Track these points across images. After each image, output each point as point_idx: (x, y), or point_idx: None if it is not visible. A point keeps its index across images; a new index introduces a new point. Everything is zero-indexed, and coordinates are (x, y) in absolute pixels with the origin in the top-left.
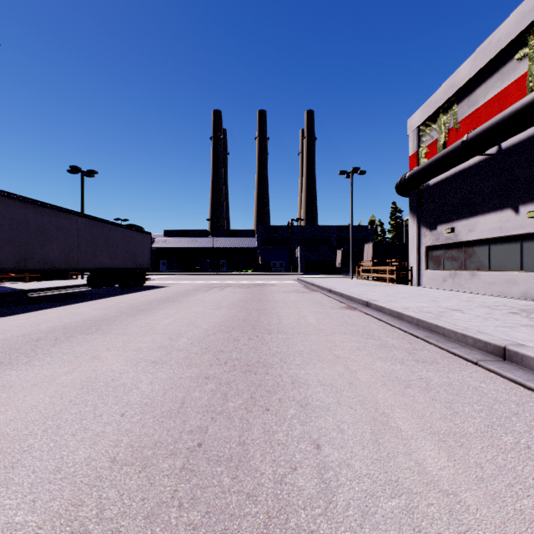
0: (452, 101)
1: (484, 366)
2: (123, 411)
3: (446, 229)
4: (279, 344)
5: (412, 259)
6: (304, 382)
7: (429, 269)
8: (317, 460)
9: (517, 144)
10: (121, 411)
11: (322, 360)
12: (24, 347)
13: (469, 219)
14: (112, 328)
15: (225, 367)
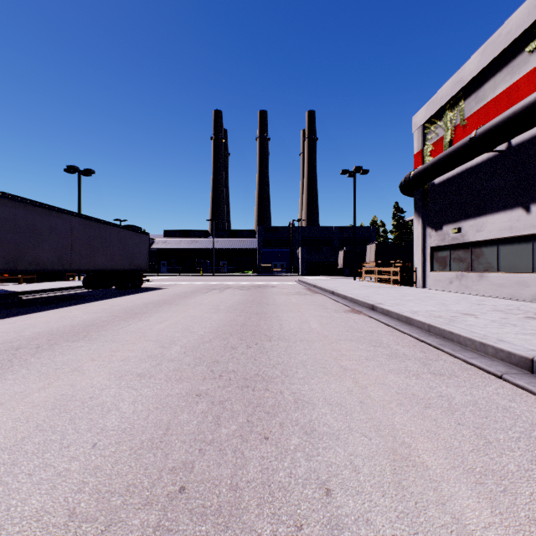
0: (459, 97)
1: (510, 381)
2: (95, 440)
3: (453, 229)
4: (280, 353)
5: (417, 260)
6: (309, 401)
7: (434, 271)
8: (328, 514)
9: (528, 140)
10: (93, 440)
11: (328, 373)
12: (1, 357)
13: (477, 219)
14: (101, 334)
15: (220, 381)
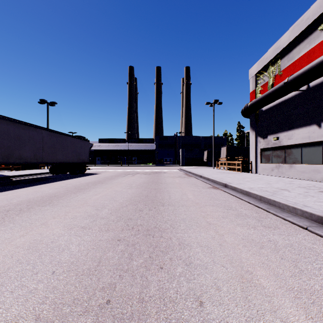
0: (277, 57)
1: (312, 231)
2: (54, 269)
3: (274, 137)
4: (170, 213)
5: (252, 156)
6: (188, 244)
7: (262, 163)
8: (201, 318)
9: (320, 84)
10: (53, 269)
11: (199, 226)
12: None
13: (288, 132)
14: (59, 202)
15: (132, 231)
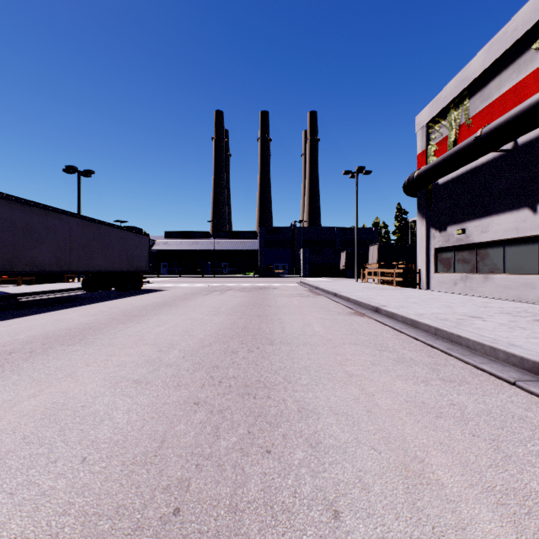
0: (463, 96)
1: (524, 388)
2: (85, 454)
3: (457, 229)
4: (283, 357)
5: (420, 261)
6: (313, 410)
7: (438, 272)
8: None
9: (535, 139)
10: (83, 454)
11: (332, 379)
12: None
13: (482, 220)
14: (97, 337)
15: (219, 388)
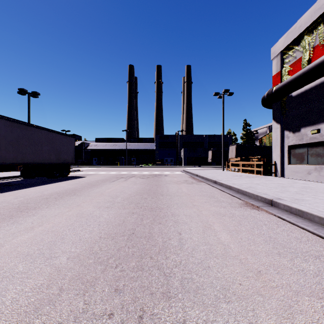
0: (318, 22)
1: None
2: None
3: (312, 130)
4: None
5: (275, 155)
6: None
7: (291, 164)
8: None
9: None
10: None
11: None
12: None
13: None
14: None
15: None
